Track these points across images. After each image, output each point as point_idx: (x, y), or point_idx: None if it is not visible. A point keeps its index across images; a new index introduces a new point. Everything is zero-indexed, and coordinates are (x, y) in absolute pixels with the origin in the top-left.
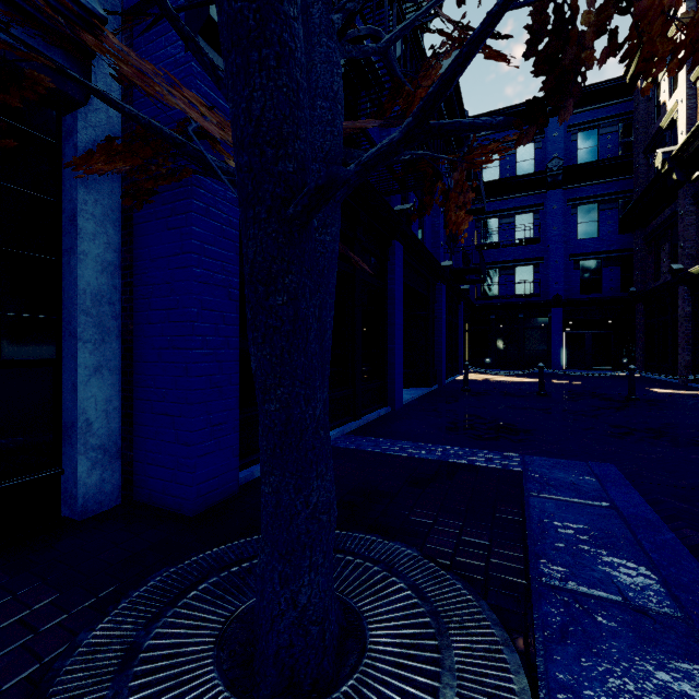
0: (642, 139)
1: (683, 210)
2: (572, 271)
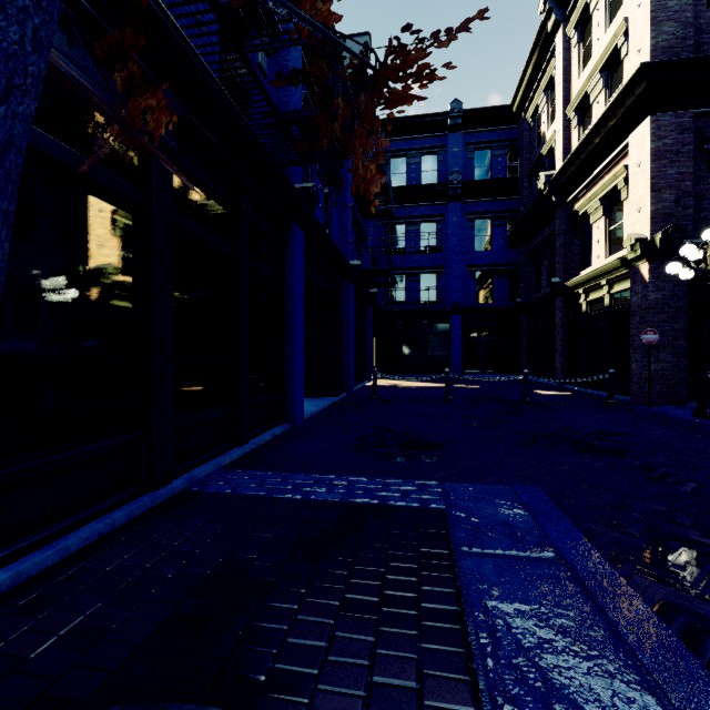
0: (526, 164)
1: (560, 229)
2: (470, 281)
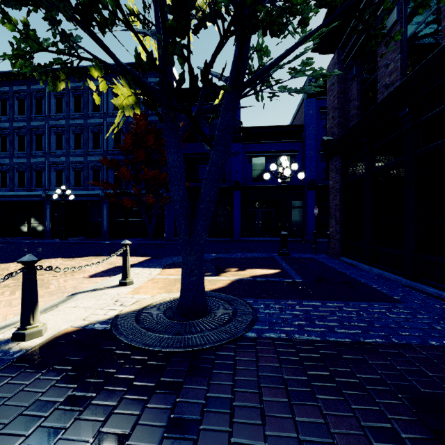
0: None
1: None
2: None
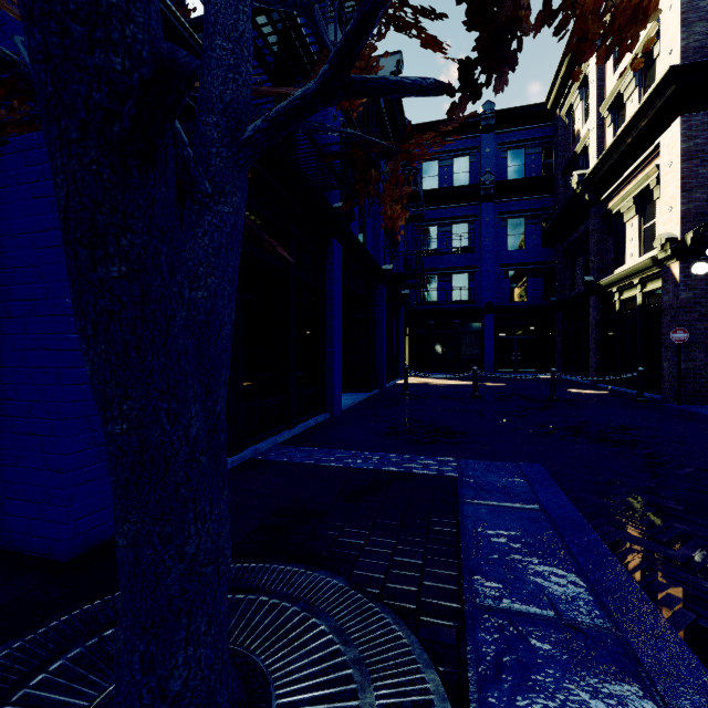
0: (561, 162)
1: (593, 228)
2: (502, 280)
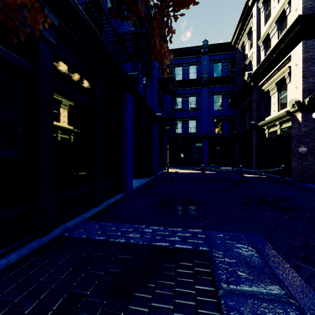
0: (238, 69)
1: (255, 98)
2: (211, 123)
